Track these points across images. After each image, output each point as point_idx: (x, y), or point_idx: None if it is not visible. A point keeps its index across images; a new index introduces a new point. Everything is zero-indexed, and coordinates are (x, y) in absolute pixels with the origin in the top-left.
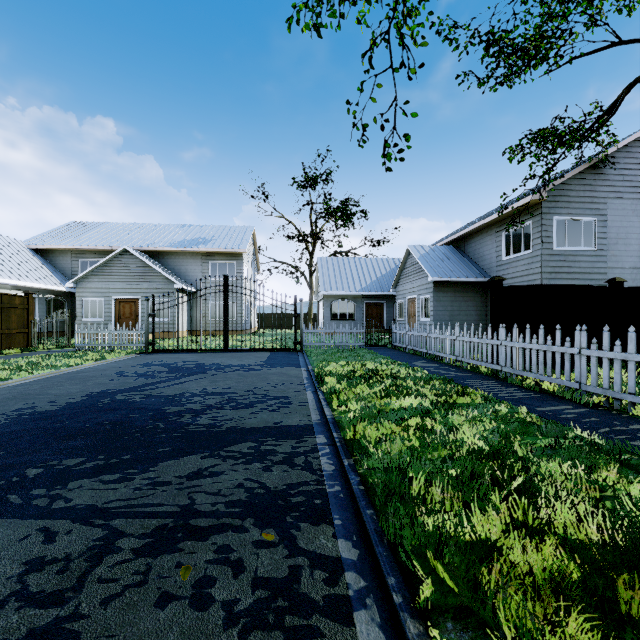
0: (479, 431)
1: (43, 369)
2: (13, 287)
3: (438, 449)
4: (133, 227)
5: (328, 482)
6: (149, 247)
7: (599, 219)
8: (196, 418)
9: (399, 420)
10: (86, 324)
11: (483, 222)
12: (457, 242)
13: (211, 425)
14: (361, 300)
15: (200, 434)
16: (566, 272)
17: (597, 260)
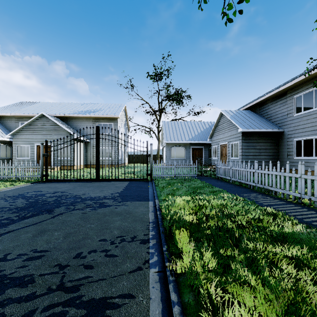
0: None
1: None
2: None
3: None
4: (54, 104)
5: None
6: (60, 114)
7: None
8: None
9: None
10: (19, 161)
11: (278, 90)
12: (253, 108)
13: None
14: (189, 146)
15: None
16: None
17: None
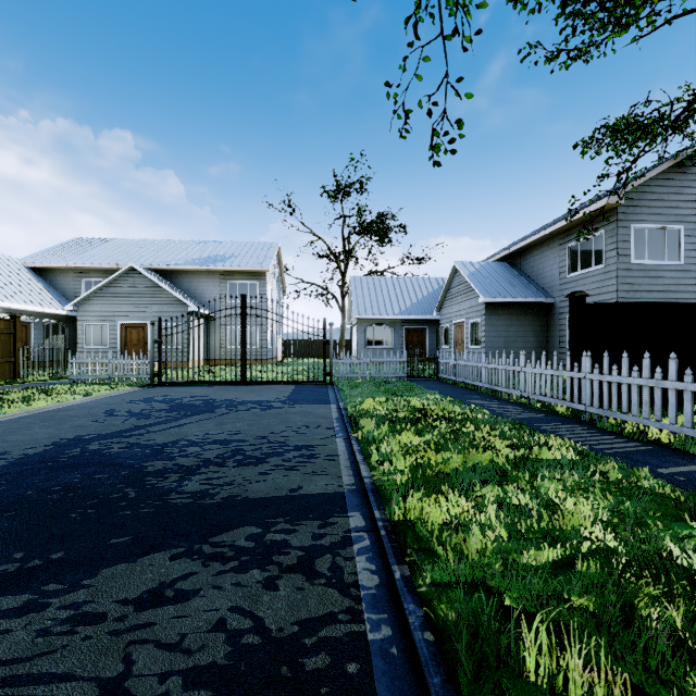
0: (595, 513)
1: (19, 406)
2: (4, 310)
3: (538, 545)
4: (144, 243)
5: (369, 615)
6: (160, 265)
7: (686, 227)
8: (183, 481)
9: (470, 491)
10: (88, 352)
11: (544, 233)
12: (511, 258)
13: (201, 493)
14: (400, 325)
15: (181, 510)
16: (646, 290)
17: (684, 276)
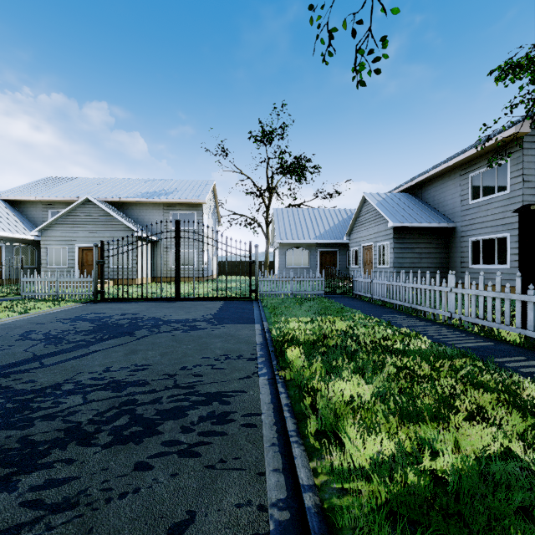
0: None
1: None
2: None
3: None
4: (102, 181)
5: None
6: (113, 198)
7: None
8: None
9: None
10: (51, 271)
11: (447, 165)
12: (413, 189)
13: None
14: (315, 248)
15: None
16: None
17: None
